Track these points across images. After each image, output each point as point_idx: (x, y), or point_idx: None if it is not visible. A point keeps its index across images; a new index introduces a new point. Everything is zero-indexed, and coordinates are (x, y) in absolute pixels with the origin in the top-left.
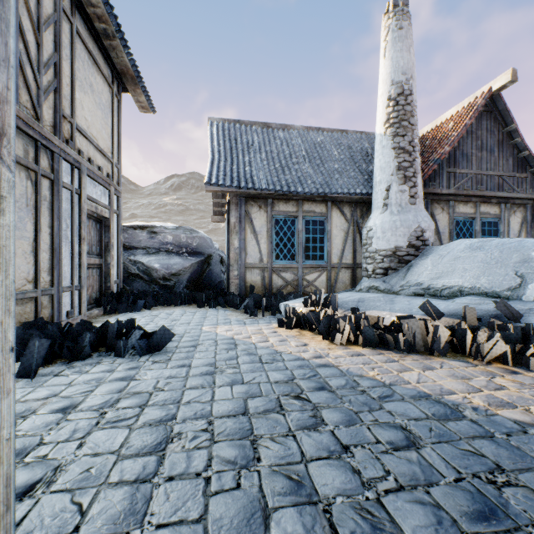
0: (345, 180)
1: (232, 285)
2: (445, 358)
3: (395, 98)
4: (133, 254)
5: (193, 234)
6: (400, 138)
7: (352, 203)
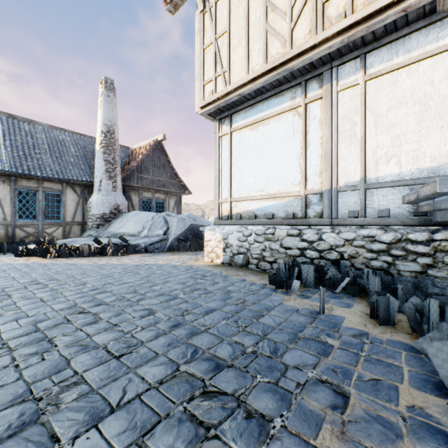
0: (77, 171)
1: None
2: (94, 257)
3: (106, 133)
4: None
5: None
6: (107, 155)
7: (82, 185)
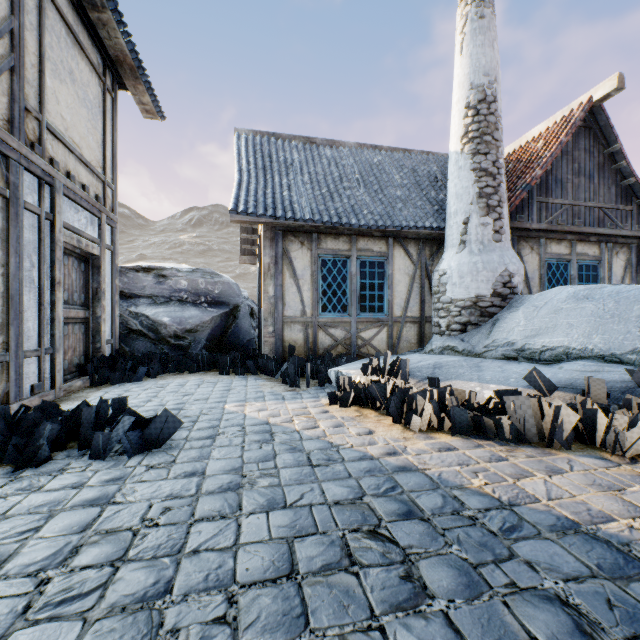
0: (411, 211)
1: (265, 345)
2: (570, 452)
3: (476, 106)
4: (135, 305)
5: (214, 278)
6: (481, 157)
7: (419, 239)
